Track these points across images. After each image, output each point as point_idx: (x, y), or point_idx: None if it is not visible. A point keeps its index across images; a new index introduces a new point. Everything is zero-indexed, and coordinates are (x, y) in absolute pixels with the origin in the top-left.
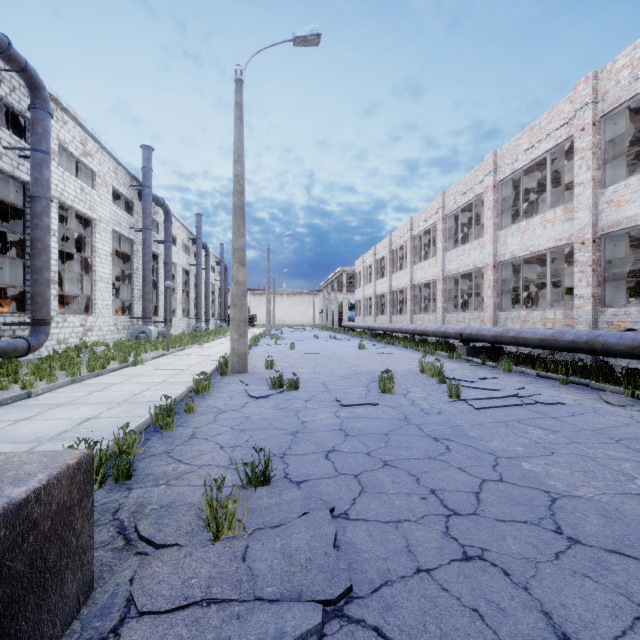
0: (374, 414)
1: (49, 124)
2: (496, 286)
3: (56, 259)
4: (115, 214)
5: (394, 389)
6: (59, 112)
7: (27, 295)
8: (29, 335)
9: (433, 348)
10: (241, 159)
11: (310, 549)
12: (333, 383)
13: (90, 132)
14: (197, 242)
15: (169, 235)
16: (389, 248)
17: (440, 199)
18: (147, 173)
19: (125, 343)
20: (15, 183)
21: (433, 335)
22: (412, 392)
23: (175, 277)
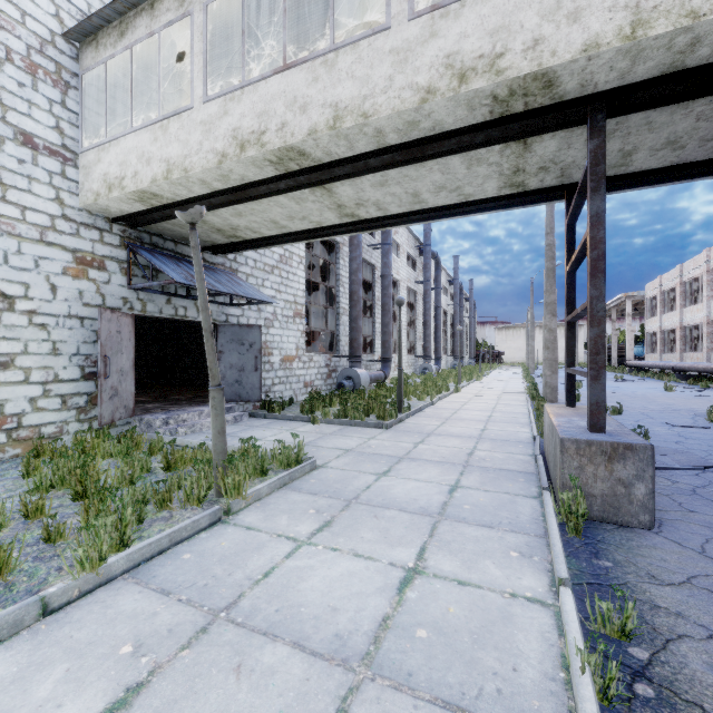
0: (707, 432)
1: None
2: None
3: None
4: (407, 273)
5: None
6: None
7: (373, 341)
8: (382, 369)
9: None
10: (552, 231)
11: (687, 459)
12: (652, 414)
13: None
14: (454, 283)
15: (439, 282)
16: (706, 267)
17: None
18: (428, 234)
19: (420, 377)
20: (365, 266)
21: None
22: None
23: None
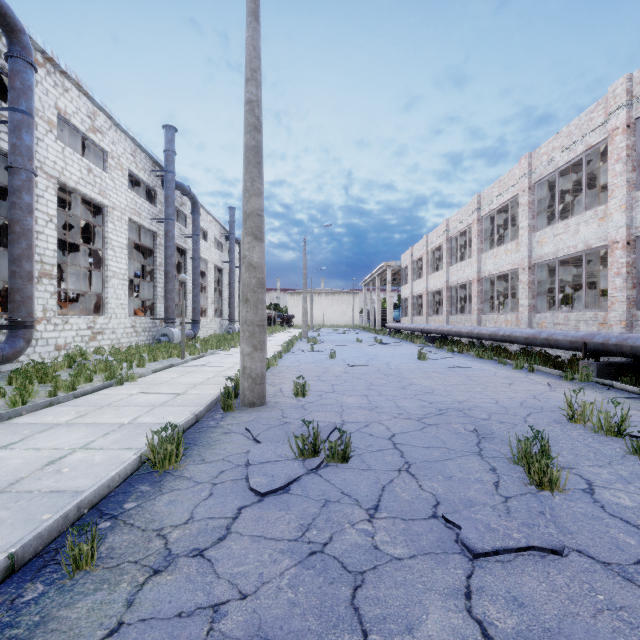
0: (601, 628)
1: (31, 78)
2: (631, 272)
3: (54, 250)
4: (133, 202)
5: (565, 481)
6: (58, 76)
7: None
8: (4, 341)
9: (533, 362)
10: (256, 76)
11: None
12: (410, 440)
13: (99, 104)
14: (230, 237)
15: (197, 228)
16: (446, 235)
17: (525, 163)
18: (169, 156)
19: (139, 348)
20: (3, 158)
21: (526, 343)
22: (600, 484)
23: (206, 275)
